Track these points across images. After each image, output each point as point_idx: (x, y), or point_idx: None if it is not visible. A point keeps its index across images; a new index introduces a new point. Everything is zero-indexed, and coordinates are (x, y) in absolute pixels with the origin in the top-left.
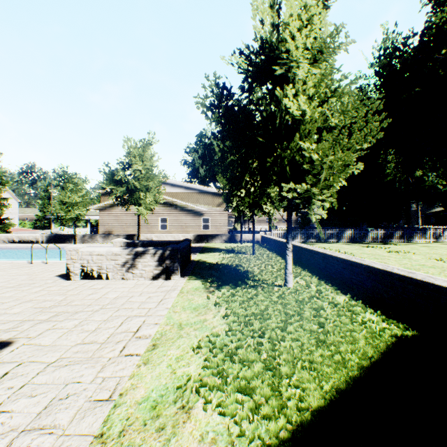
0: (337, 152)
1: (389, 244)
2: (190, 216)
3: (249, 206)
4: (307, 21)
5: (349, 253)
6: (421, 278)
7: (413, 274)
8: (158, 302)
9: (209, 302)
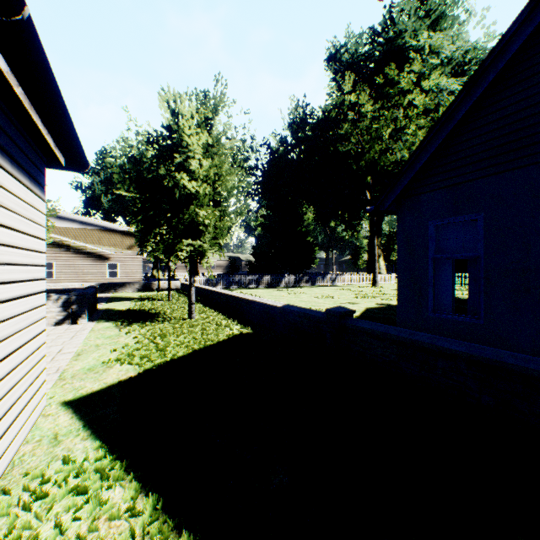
0: (225, 219)
1: (297, 287)
2: (90, 261)
3: (165, 252)
4: (203, 122)
5: (259, 295)
6: (264, 301)
7: (262, 300)
8: (71, 338)
9: (121, 333)
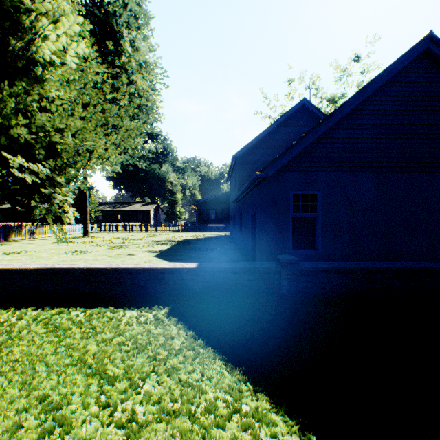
0: (68, 135)
1: None
2: None
3: None
4: None
5: None
6: (150, 266)
7: (140, 264)
8: None
9: None
